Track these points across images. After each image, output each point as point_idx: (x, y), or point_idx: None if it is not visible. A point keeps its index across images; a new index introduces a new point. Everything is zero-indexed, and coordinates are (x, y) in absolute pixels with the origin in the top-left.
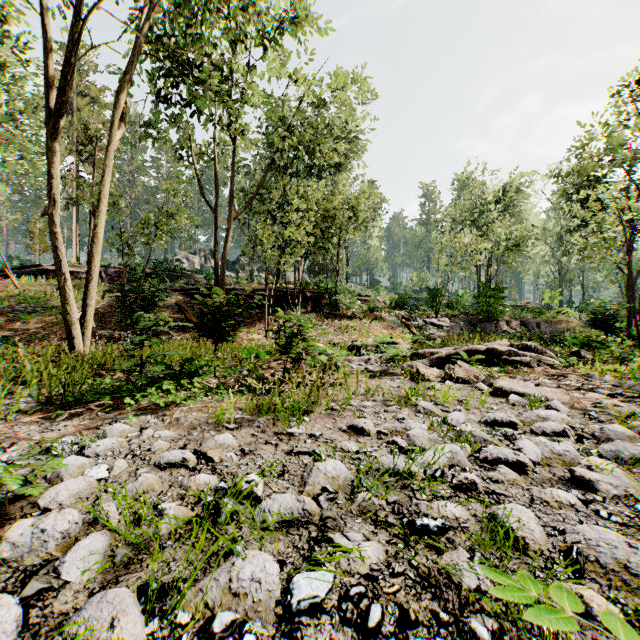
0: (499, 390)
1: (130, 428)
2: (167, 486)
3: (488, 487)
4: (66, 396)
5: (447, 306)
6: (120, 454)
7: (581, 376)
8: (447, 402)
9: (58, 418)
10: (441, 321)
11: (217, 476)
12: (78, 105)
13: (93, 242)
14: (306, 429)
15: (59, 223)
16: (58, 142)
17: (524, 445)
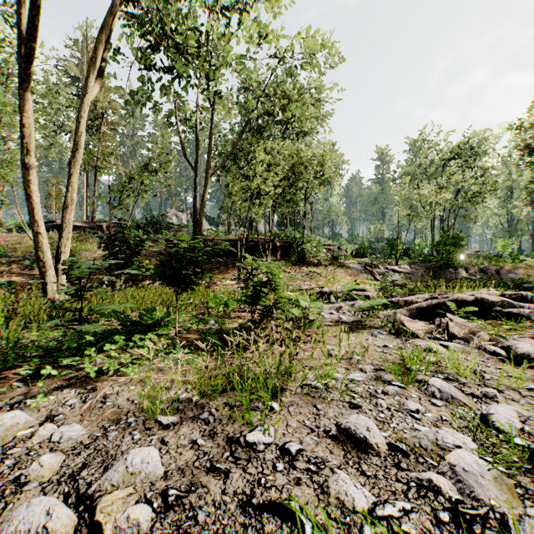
0: (522, 357)
1: (29, 419)
2: None
3: None
4: None
5: (404, 254)
6: None
7: None
8: (463, 376)
9: None
10: (402, 268)
11: None
12: None
13: (68, 191)
14: (275, 433)
15: (32, 171)
16: (30, 91)
17: None
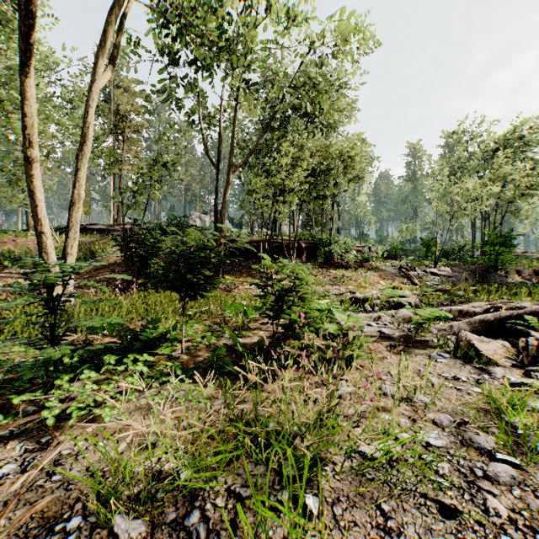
0: None
1: None
2: None
3: None
4: None
5: (441, 256)
6: None
7: None
8: None
9: None
10: (442, 271)
11: None
12: (115, 95)
13: (75, 187)
14: None
15: (35, 165)
16: (32, 77)
17: None
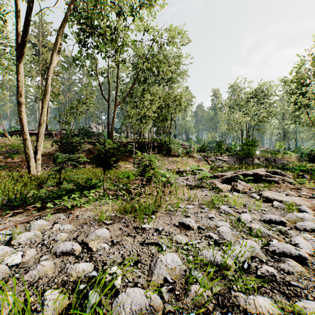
0: (265, 198)
1: (47, 223)
2: (57, 272)
3: (284, 278)
4: (16, 201)
5: (226, 150)
6: (35, 243)
7: (308, 189)
8: (236, 206)
9: (6, 216)
10: (224, 158)
11: (92, 263)
12: (42, 51)
13: (41, 116)
14: (153, 225)
15: (22, 106)
16: (22, 62)
17: (299, 241)
